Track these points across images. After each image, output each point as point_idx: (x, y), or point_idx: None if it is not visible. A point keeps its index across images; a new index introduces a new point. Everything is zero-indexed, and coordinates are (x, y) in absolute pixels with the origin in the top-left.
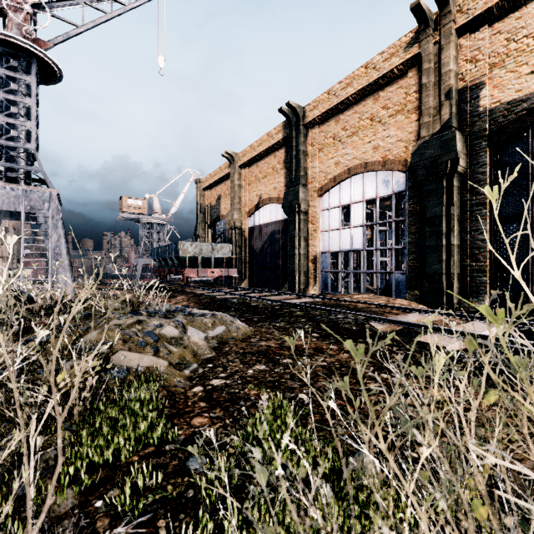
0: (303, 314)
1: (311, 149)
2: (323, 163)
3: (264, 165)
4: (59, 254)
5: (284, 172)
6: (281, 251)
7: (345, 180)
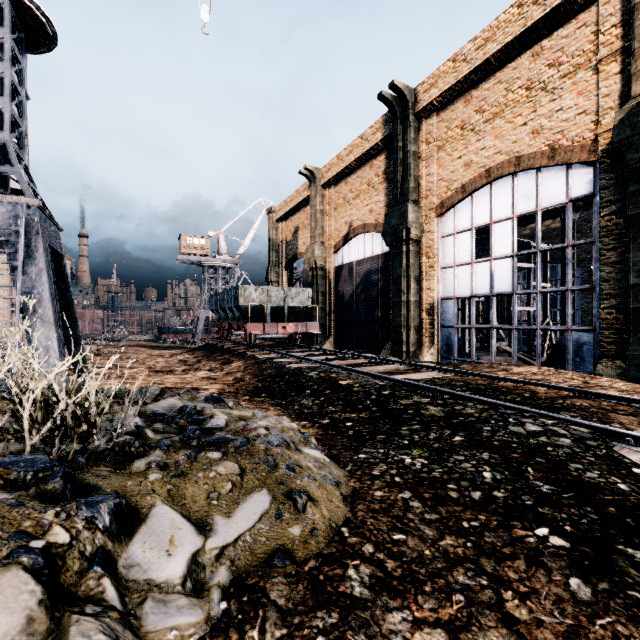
0: (443, 413)
1: (426, 149)
2: (444, 167)
3: (356, 181)
4: (38, 301)
5: (385, 187)
6: (380, 298)
7: (481, 188)
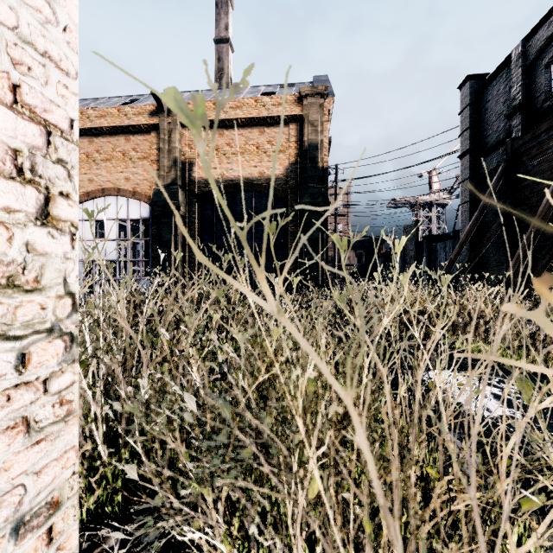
0: None
1: None
2: None
3: None
4: None
5: None
6: None
7: (100, 198)
